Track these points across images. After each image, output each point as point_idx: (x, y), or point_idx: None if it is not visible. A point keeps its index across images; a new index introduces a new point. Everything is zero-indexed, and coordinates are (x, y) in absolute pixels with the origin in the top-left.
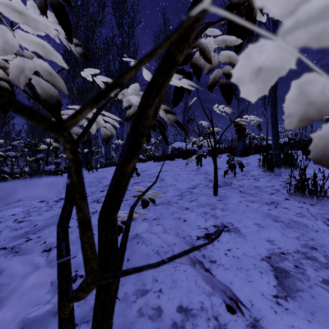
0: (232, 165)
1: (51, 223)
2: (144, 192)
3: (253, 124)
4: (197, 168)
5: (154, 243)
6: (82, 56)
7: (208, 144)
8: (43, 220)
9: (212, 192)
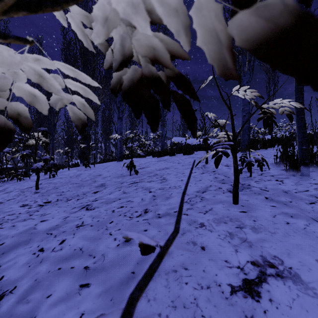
0: (248, 163)
1: (22, 241)
2: (148, 273)
3: (282, 111)
4: (203, 165)
5: (161, 298)
6: (81, 51)
7: (228, 137)
8: (14, 236)
9: (229, 198)
